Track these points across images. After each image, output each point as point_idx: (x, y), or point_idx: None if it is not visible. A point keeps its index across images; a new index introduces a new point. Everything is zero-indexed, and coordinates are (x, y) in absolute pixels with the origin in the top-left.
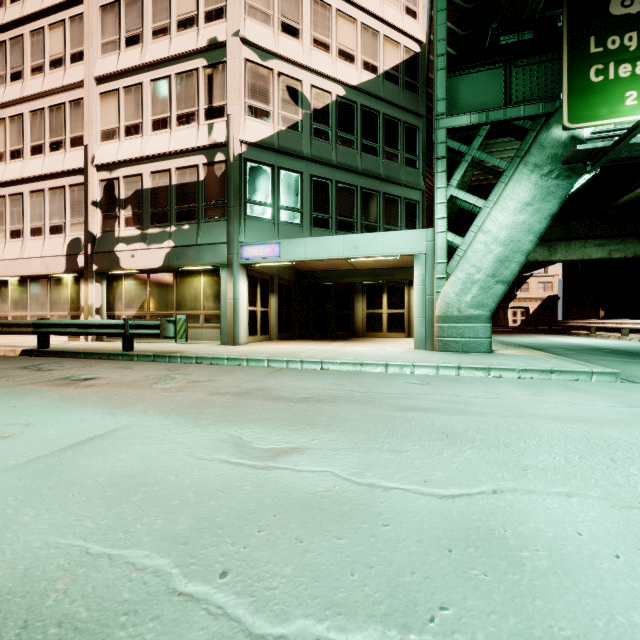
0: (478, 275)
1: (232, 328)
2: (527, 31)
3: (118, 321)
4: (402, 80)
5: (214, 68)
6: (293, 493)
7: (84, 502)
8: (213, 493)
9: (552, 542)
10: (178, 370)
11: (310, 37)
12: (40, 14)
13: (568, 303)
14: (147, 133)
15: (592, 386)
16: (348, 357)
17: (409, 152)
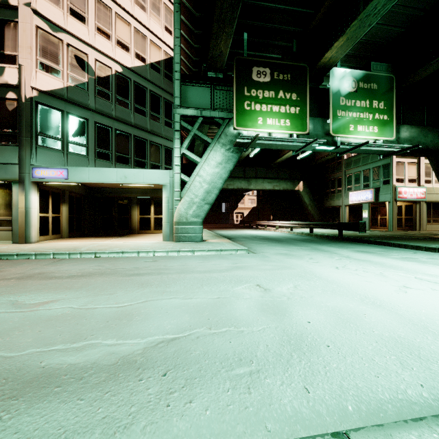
0: (196, 199)
1: (24, 230)
2: (220, 73)
3: None
4: (163, 71)
5: (6, 23)
6: (43, 317)
7: None
8: None
9: (149, 312)
10: None
11: (95, 25)
12: None
13: (259, 211)
14: None
15: (232, 256)
16: (115, 248)
17: (167, 117)
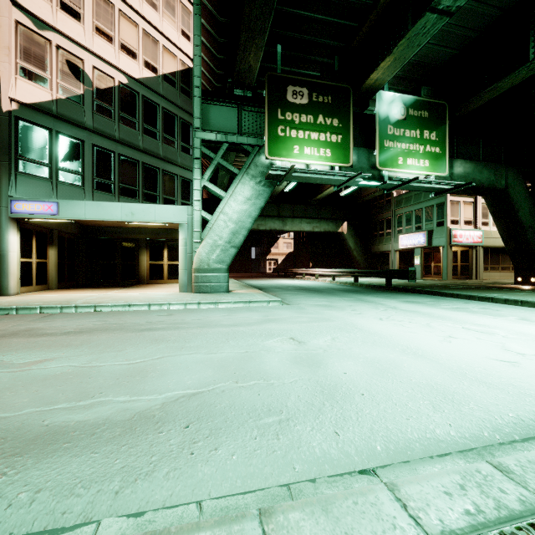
0: (220, 241)
1: None
2: (249, 91)
3: None
4: (179, 85)
5: None
6: (39, 377)
7: None
8: None
9: (167, 368)
10: None
11: (92, 24)
12: None
13: (296, 257)
14: None
15: (263, 308)
16: (120, 301)
17: (184, 141)
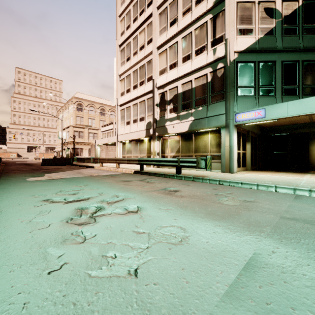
0: None
1: (229, 163)
2: None
3: (174, 159)
4: None
5: (216, 16)
6: None
7: None
8: None
9: None
10: (218, 189)
11: None
12: (136, 30)
13: None
14: (180, 65)
15: None
16: None
17: None
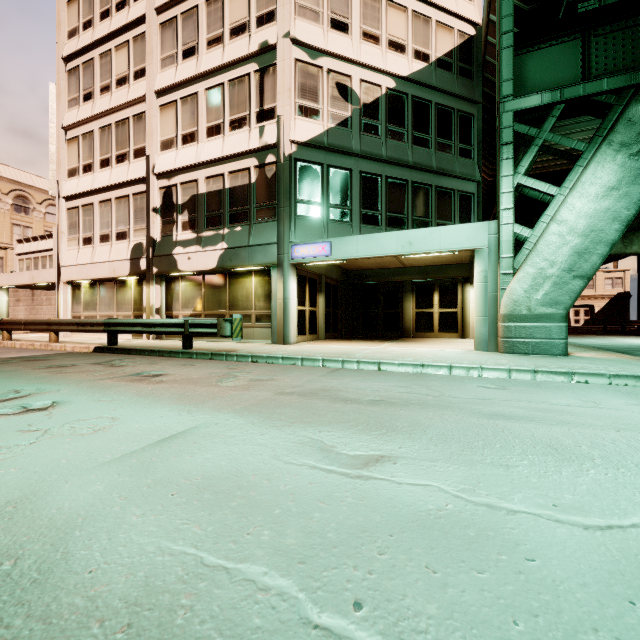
0: (551, 270)
1: (283, 327)
2: None
3: (178, 320)
4: (456, 66)
5: (265, 71)
6: (402, 509)
7: (185, 504)
8: (313, 503)
9: None
10: (237, 368)
11: (359, 31)
12: (108, 38)
13: None
14: (202, 140)
15: None
16: (406, 358)
17: (463, 142)
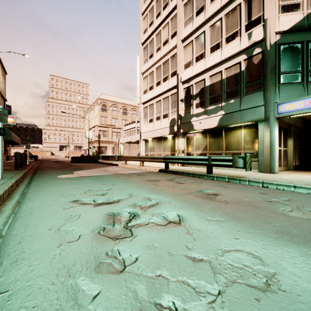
0: None
1: (268, 161)
2: None
3: (204, 157)
4: None
5: None
6: None
7: None
8: None
9: None
10: (268, 194)
11: None
12: (159, 25)
13: None
14: (207, 56)
15: None
16: None
17: None
